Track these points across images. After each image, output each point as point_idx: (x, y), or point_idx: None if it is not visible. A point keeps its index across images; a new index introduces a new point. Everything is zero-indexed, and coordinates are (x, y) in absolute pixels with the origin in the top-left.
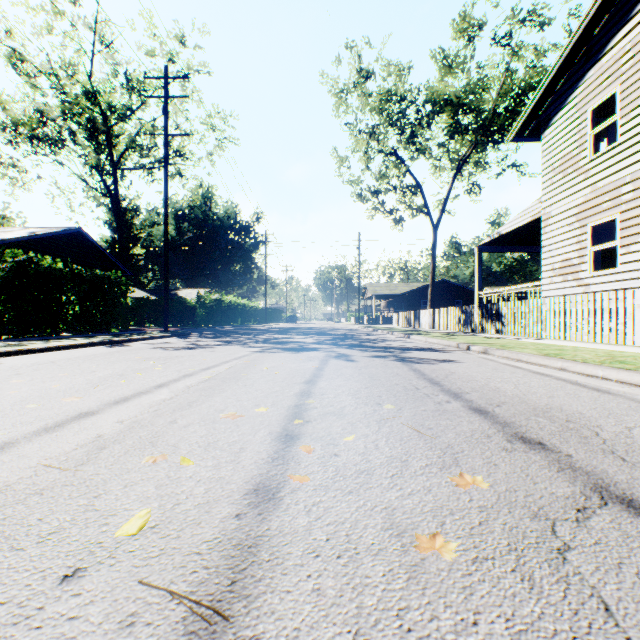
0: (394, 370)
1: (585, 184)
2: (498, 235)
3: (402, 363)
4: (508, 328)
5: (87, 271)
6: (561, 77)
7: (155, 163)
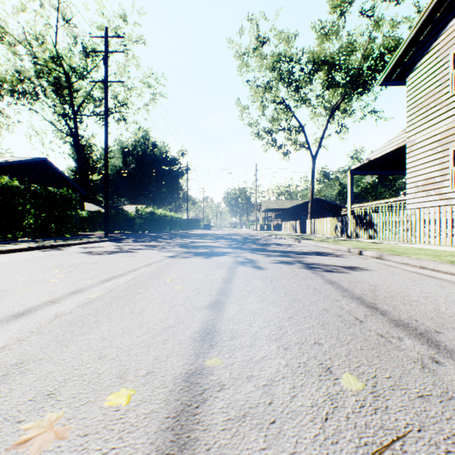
0: (308, 282)
1: (447, 115)
2: (367, 161)
3: (311, 271)
4: (380, 234)
5: (42, 188)
6: (425, 29)
7: None
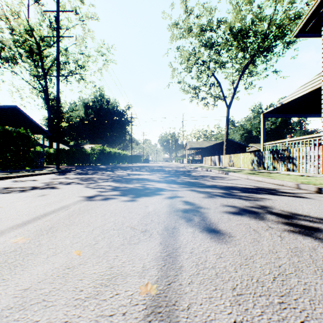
0: None
1: None
2: (280, 104)
3: None
4: (300, 167)
5: None
6: None
7: (69, 73)
